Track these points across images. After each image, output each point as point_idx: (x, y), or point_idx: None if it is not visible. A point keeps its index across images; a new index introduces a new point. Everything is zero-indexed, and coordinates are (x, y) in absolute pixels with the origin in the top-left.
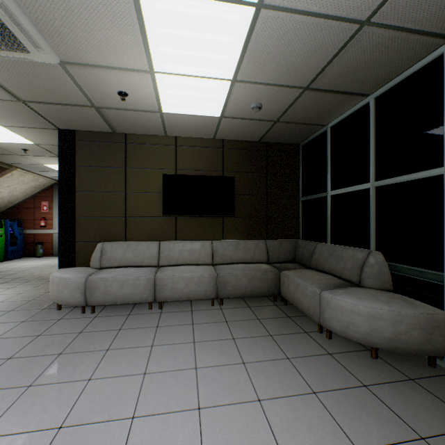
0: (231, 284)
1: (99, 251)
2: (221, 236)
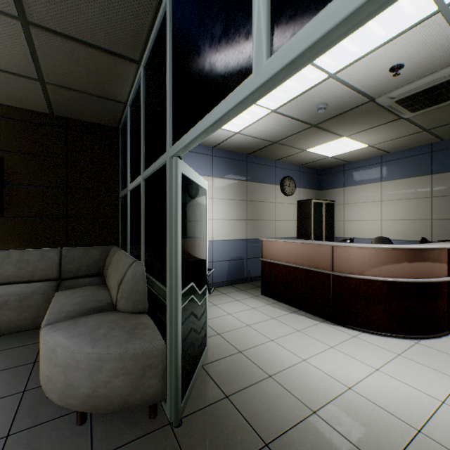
0: None
1: None
2: None
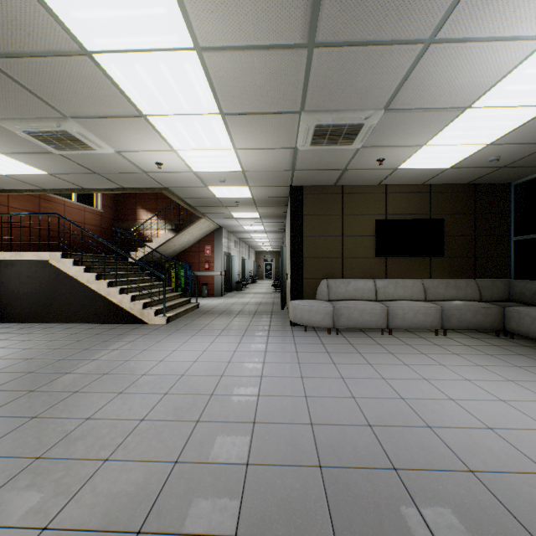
0: (455, 317)
1: (326, 286)
2: (428, 275)
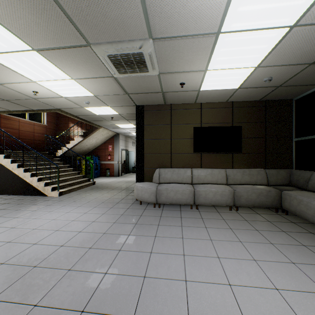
0: (244, 197)
1: (158, 173)
2: (231, 166)
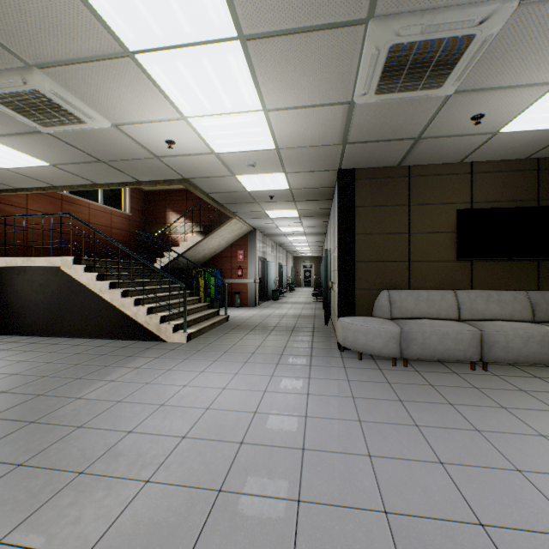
0: None
1: (386, 299)
2: (535, 285)
